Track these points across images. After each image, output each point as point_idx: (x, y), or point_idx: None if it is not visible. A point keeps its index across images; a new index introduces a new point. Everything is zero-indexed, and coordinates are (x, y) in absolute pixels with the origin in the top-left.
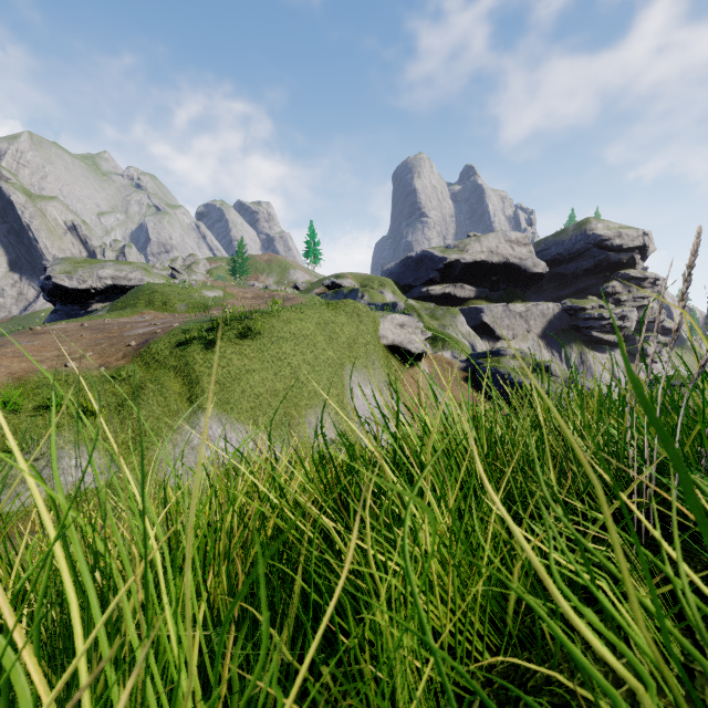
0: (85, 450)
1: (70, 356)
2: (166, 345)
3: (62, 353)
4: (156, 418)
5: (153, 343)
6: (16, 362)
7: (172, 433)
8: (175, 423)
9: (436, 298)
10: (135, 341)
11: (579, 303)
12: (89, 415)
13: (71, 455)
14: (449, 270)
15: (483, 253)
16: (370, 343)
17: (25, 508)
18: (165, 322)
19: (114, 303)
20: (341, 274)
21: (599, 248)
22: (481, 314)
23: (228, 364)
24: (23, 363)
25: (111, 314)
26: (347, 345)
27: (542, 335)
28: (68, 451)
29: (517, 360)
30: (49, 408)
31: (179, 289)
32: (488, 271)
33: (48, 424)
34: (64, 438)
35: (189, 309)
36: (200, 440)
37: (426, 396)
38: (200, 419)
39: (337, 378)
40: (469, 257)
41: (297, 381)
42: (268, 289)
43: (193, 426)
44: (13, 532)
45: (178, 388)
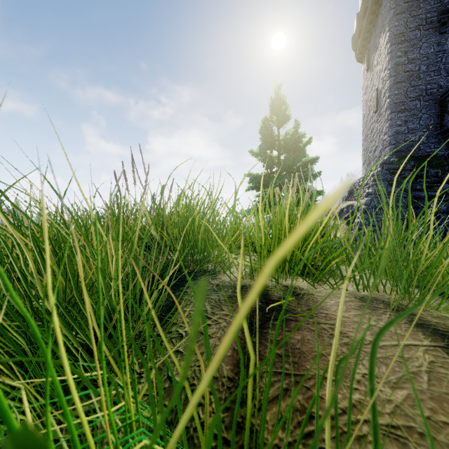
0: None
1: None
2: None
3: None
4: None
5: None
6: None
7: None
8: None
9: None
10: None
11: None
12: None
13: None
14: None
15: None
16: None
17: None
18: None
19: None
20: None
21: None
22: None
23: None
24: None
25: None
26: None
27: None
28: None
29: None
30: None
31: None
32: None
33: None
34: None
35: None
36: None
37: None
38: None
39: None
40: None
41: None
42: None
43: None
44: None
45: None
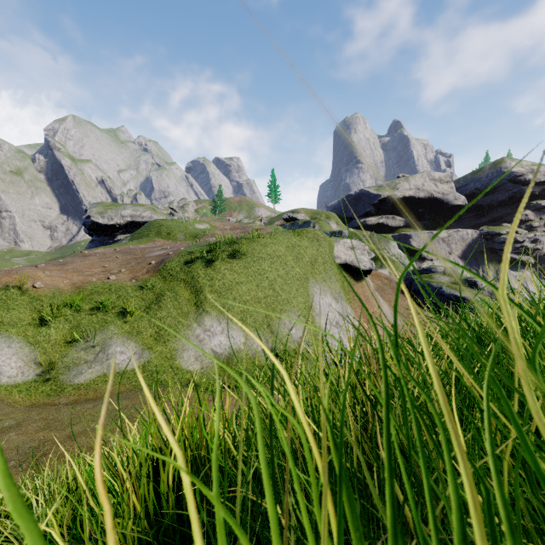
0: (125, 340)
1: (110, 272)
2: (177, 263)
3: (105, 269)
4: (173, 318)
5: (168, 262)
6: (75, 275)
7: (184, 329)
8: (186, 321)
9: (371, 227)
10: (154, 260)
11: (495, 229)
12: (126, 314)
13: (116, 343)
14: (383, 204)
15: (411, 190)
16: (327, 262)
17: (89, 381)
18: (173, 247)
19: (133, 234)
20: (295, 210)
21: (513, 183)
22: (410, 240)
23: (223, 278)
24: (80, 276)
25: (132, 242)
26: (310, 264)
27: (462, 256)
28: (114, 341)
29: (446, 276)
30: (99, 309)
31: (178, 223)
32: (415, 205)
33: (99, 320)
34: (111, 331)
35: (186, 237)
36: (205, 335)
37: (372, 305)
38: (204, 319)
39: (304, 289)
40: (399, 193)
41: (273, 291)
42: (241, 222)
43: (199, 324)
44: (82, 399)
45: (187, 296)
